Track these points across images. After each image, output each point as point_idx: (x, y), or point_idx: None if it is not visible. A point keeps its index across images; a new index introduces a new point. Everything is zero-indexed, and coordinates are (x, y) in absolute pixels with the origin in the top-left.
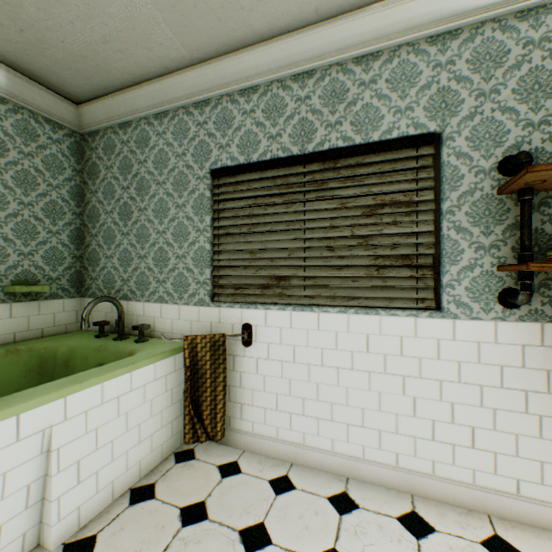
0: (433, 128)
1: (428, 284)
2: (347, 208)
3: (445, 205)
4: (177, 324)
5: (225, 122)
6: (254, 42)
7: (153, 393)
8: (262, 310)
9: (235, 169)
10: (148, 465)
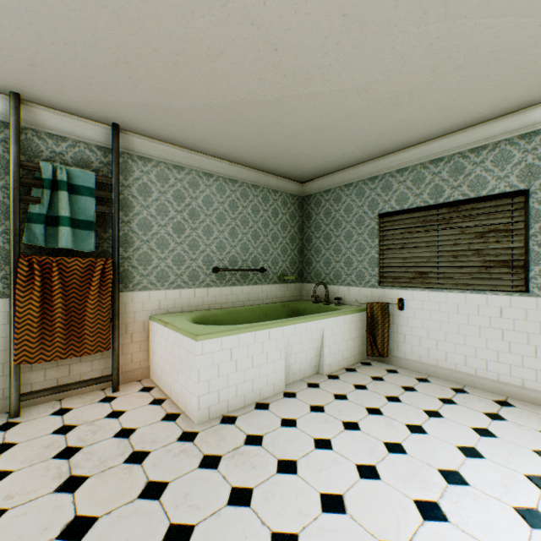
0: (522, 187)
1: (519, 277)
2: (465, 233)
3: (530, 232)
4: (357, 298)
5: (387, 187)
6: (405, 148)
7: (351, 328)
8: (410, 290)
9: (393, 213)
10: (349, 362)
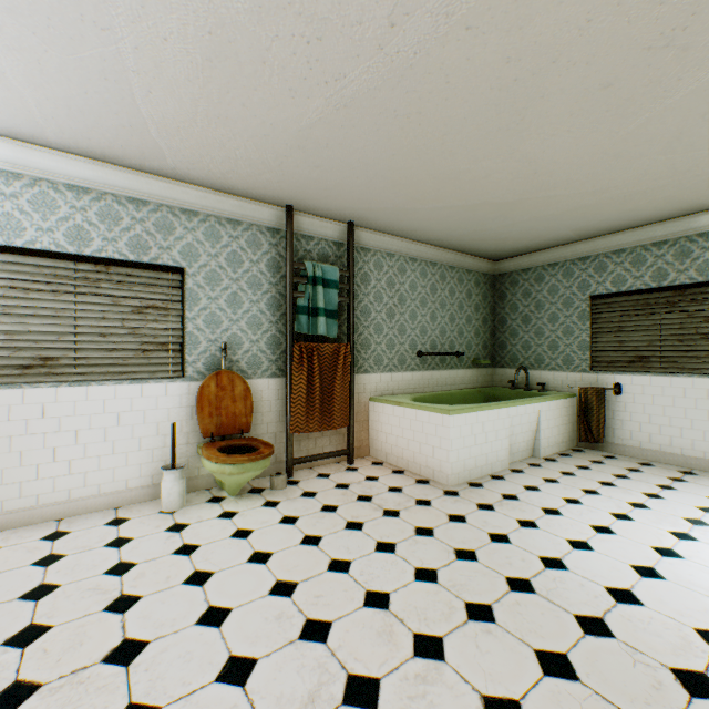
0: None
1: None
2: (691, 317)
3: None
4: (564, 383)
5: (600, 269)
6: (623, 229)
7: (561, 414)
8: (628, 375)
9: (607, 295)
10: (560, 448)
